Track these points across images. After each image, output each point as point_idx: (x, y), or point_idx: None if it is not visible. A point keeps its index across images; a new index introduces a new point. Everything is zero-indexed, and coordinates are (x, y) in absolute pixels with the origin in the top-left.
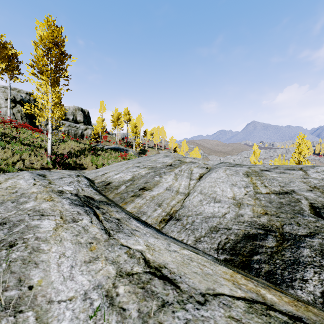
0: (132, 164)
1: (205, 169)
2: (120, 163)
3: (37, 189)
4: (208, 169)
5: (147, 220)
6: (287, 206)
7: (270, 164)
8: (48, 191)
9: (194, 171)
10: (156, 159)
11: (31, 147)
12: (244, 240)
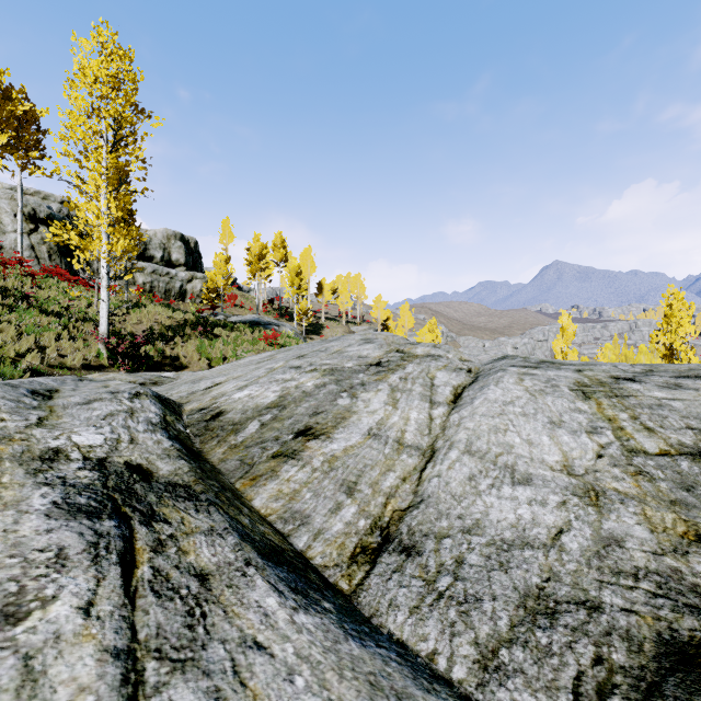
0: (283, 362)
1: (466, 374)
2: (257, 357)
3: None
4: (473, 373)
5: (310, 550)
6: None
7: (600, 356)
8: (5, 455)
9: (439, 379)
10: (343, 348)
11: (63, 318)
12: (673, 678)
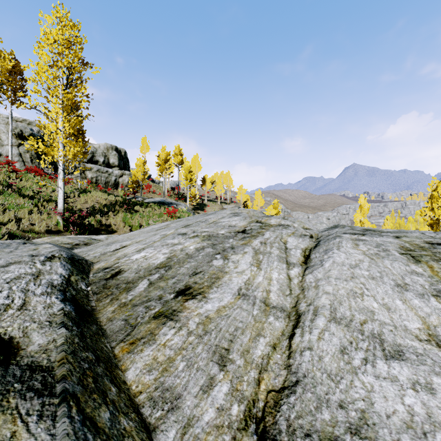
0: (174, 230)
1: (309, 239)
2: (158, 225)
3: None
4: (314, 239)
5: None
6: None
7: (386, 224)
8: None
9: (290, 244)
10: (218, 219)
11: (35, 199)
12: None
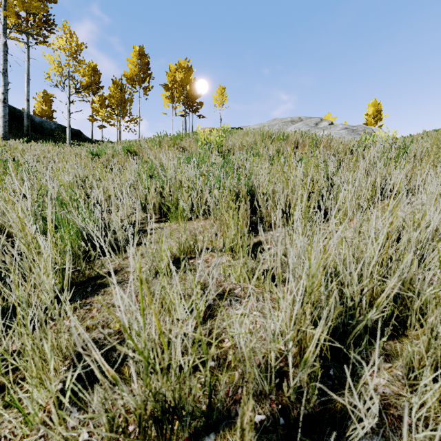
0: None
1: None
2: None
3: None
4: None
5: None
6: None
7: None
8: None
9: None
10: None
11: None
12: None
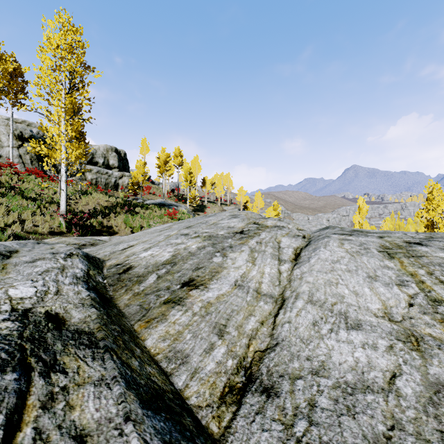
0: (176, 231)
1: (302, 239)
2: (160, 227)
3: None
4: (307, 239)
5: (187, 389)
6: None
7: (384, 226)
8: None
9: (283, 243)
10: (218, 221)
11: (37, 201)
12: None
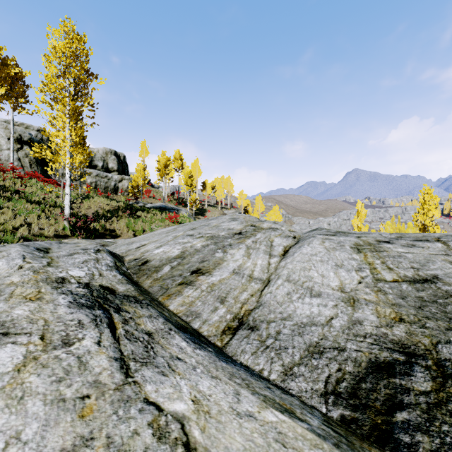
0: (182, 232)
1: (292, 239)
2: (166, 229)
3: (21, 276)
4: (296, 239)
5: (201, 328)
6: (433, 304)
7: (381, 229)
8: (38, 280)
9: (275, 242)
10: (219, 223)
11: (41, 205)
12: (371, 375)
